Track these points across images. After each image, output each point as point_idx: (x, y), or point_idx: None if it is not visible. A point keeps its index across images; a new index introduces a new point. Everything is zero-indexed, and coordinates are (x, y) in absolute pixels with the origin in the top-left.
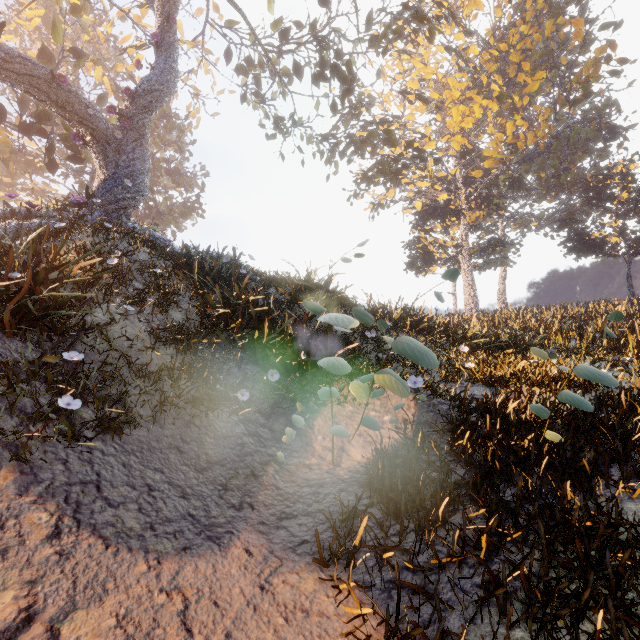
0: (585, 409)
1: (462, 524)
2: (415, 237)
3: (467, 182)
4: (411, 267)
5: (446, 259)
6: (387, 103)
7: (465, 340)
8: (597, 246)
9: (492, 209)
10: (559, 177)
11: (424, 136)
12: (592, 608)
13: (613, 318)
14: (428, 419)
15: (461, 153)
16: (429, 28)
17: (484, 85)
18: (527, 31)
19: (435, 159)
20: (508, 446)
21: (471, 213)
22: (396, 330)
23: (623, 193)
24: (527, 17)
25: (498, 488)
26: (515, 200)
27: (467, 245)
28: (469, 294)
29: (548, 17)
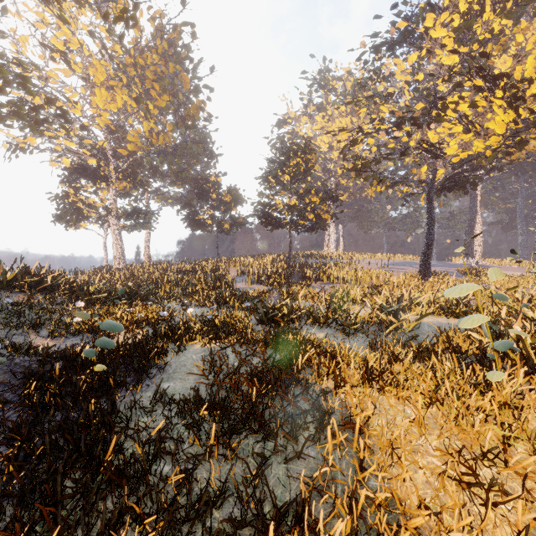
0: (110, 347)
1: (1, 462)
2: (64, 191)
3: (117, 155)
4: (60, 220)
5: (97, 217)
6: (22, 46)
7: (87, 296)
8: (201, 224)
9: (138, 183)
10: (182, 173)
11: (68, 100)
12: (66, 473)
13: (120, 292)
14: (6, 379)
15: (110, 129)
16: (60, 8)
17: (125, 83)
18: (158, 61)
19: (82, 126)
20: (70, 383)
21: (119, 182)
22: (10, 291)
23: (214, 194)
24: (159, 50)
25: (44, 420)
26: (155, 181)
27: (116, 208)
28: (118, 250)
29: (171, 60)
